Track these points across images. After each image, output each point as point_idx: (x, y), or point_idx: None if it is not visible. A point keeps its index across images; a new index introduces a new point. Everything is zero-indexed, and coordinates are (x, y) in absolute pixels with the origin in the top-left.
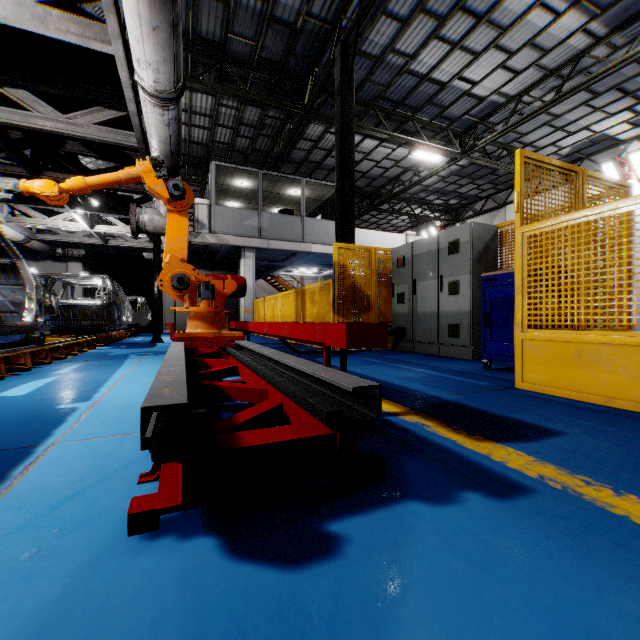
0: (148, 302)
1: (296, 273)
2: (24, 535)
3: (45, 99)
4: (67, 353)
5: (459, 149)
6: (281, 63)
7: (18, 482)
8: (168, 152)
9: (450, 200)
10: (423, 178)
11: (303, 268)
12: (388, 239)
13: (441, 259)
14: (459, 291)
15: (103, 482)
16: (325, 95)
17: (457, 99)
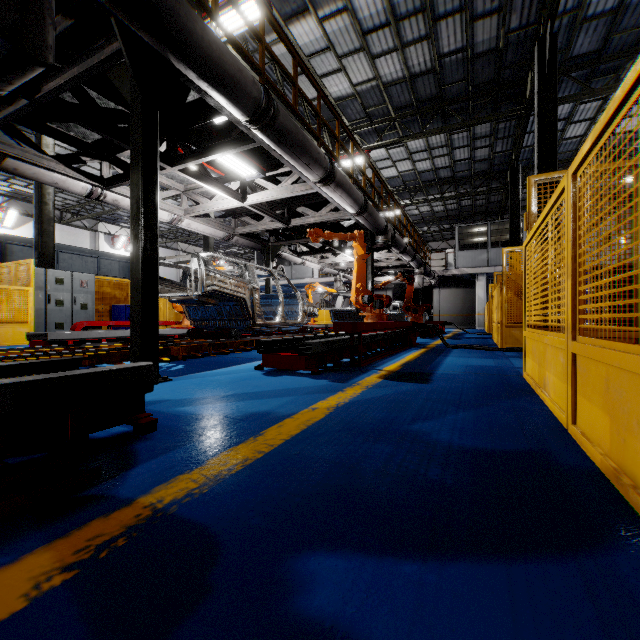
0: None
1: None
2: None
3: None
4: None
5: None
6: (488, 169)
7: None
8: (416, 265)
9: None
10: None
11: None
12: None
13: None
14: None
15: None
16: (525, 171)
17: None
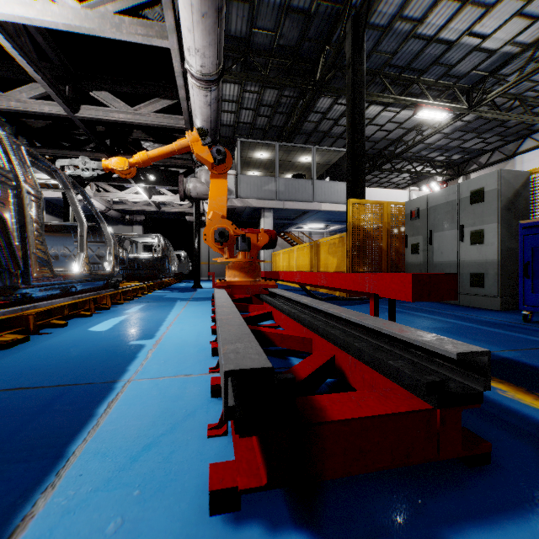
0: (188, 255)
1: (305, 229)
2: (108, 494)
3: (119, 98)
4: (134, 295)
5: (466, 104)
6: (296, 47)
7: (102, 422)
8: (208, 129)
9: (453, 156)
10: (427, 136)
11: (312, 225)
12: (391, 195)
13: (461, 209)
14: (484, 240)
15: (174, 431)
16: (334, 70)
17: (465, 56)
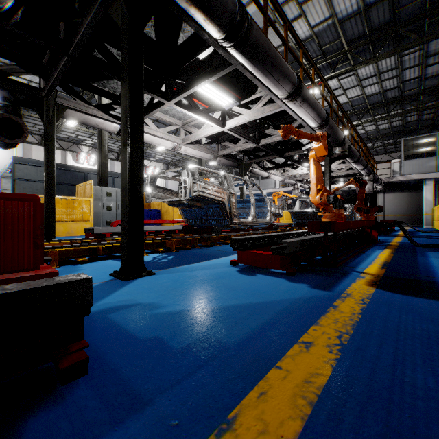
0: None
1: None
2: None
3: None
4: None
5: None
6: (438, 84)
7: None
8: (366, 173)
9: None
10: None
11: None
12: None
13: None
14: None
15: None
16: None
17: None
